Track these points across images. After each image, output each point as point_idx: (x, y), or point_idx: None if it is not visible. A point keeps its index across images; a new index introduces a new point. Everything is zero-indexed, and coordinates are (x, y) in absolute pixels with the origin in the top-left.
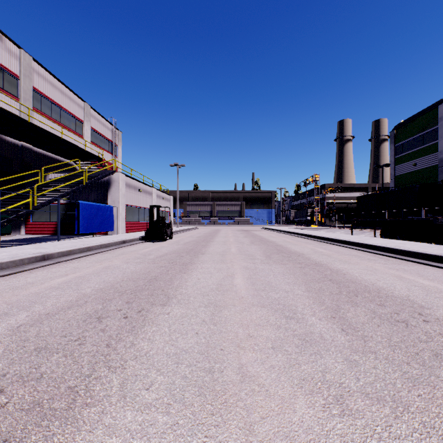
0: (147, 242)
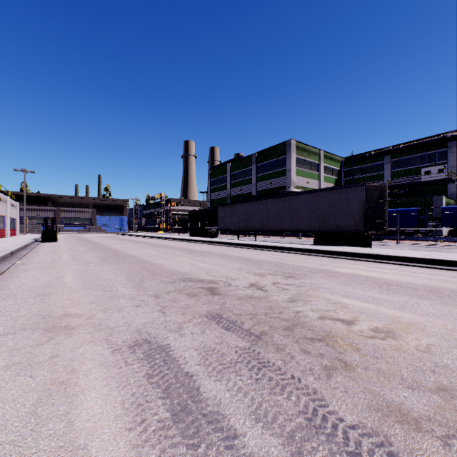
0: (45, 243)
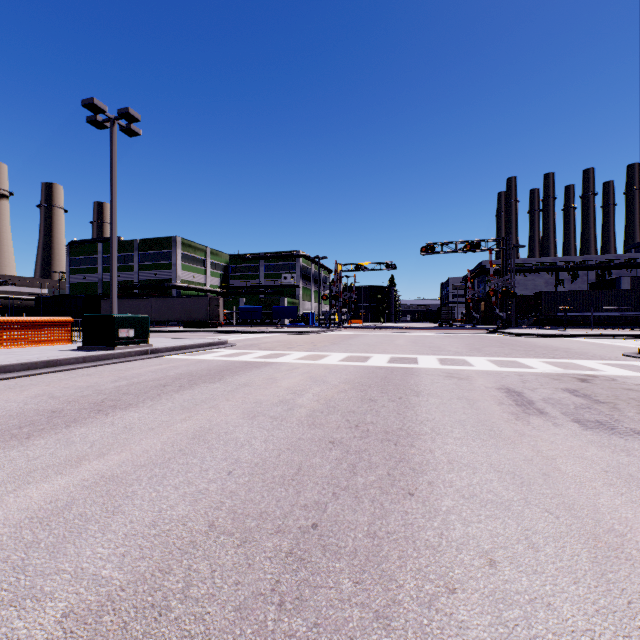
0: None
